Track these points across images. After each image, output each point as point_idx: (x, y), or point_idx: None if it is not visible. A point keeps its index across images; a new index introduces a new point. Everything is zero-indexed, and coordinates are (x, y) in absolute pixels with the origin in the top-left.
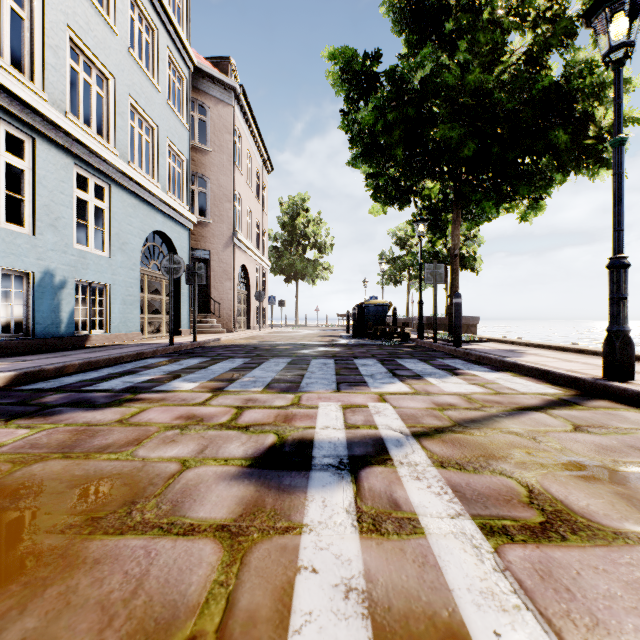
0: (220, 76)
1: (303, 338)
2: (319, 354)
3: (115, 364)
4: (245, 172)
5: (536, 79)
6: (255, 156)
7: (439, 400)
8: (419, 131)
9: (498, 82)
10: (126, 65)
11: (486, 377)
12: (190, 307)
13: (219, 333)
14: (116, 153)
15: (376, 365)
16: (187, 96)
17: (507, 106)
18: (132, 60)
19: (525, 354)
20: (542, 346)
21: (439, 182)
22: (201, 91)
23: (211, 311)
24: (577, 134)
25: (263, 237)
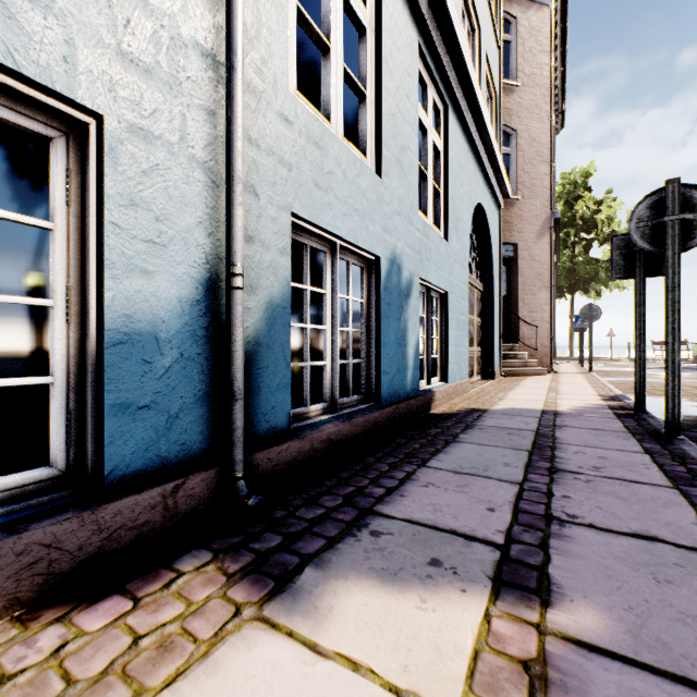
0: None
1: None
2: None
3: None
4: None
5: None
6: None
7: None
8: None
9: None
10: None
11: None
12: (500, 333)
13: (537, 375)
14: None
15: None
16: None
17: None
18: None
19: None
20: None
21: None
22: None
23: (519, 339)
24: None
25: None
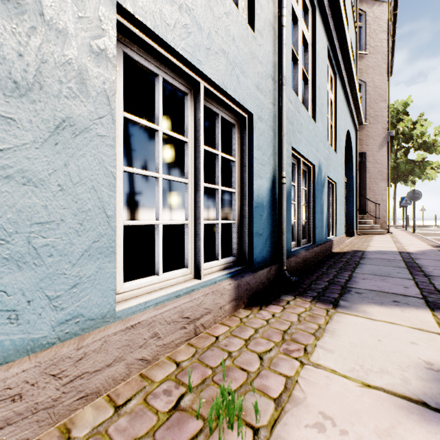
0: None
1: None
2: None
3: None
4: None
5: None
6: None
7: None
8: None
9: None
10: None
11: None
12: (356, 208)
13: (379, 234)
14: None
15: None
16: (354, 0)
17: None
18: None
19: None
20: None
21: None
22: None
23: (367, 212)
24: None
25: None
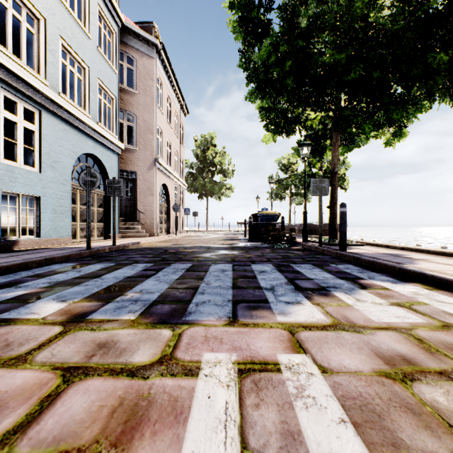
0: (144, 34)
1: (209, 241)
2: (219, 258)
3: (13, 271)
4: (165, 112)
5: (421, 2)
6: (174, 101)
7: (380, 346)
8: (307, 62)
9: (377, 19)
10: (57, 10)
11: (400, 291)
12: (119, 216)
13: (143, 237)
14: (46, 83)
15: (274, 272)
16: (116, 47)
17: (393, 28)
18: (63, 7)
19: (414, 259)
20: (420, 250)
21: (320, 113)
22: (129, 45)
23: (137, 219)
24: (450, 60)
25: (181, 164)
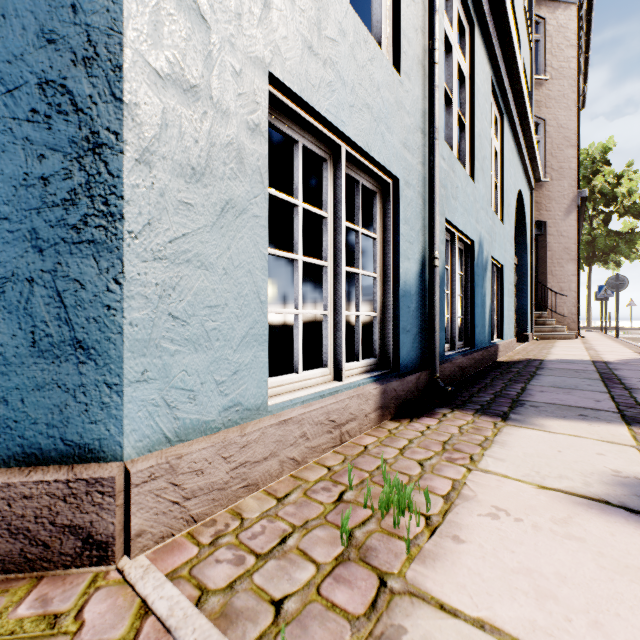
0: None
1: None
2: None
3: None
4: None
5: None
6: None
7: None
8: None
9: None
10: None
11: None
12: (531, 302)
13: (565, 339)
14: None
15: None
16: (528, 3)
17: None
18: None
19: None
20: None
21: None
22: None
23: (547, 307)
24: None
25: None
